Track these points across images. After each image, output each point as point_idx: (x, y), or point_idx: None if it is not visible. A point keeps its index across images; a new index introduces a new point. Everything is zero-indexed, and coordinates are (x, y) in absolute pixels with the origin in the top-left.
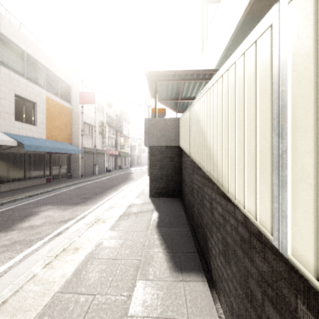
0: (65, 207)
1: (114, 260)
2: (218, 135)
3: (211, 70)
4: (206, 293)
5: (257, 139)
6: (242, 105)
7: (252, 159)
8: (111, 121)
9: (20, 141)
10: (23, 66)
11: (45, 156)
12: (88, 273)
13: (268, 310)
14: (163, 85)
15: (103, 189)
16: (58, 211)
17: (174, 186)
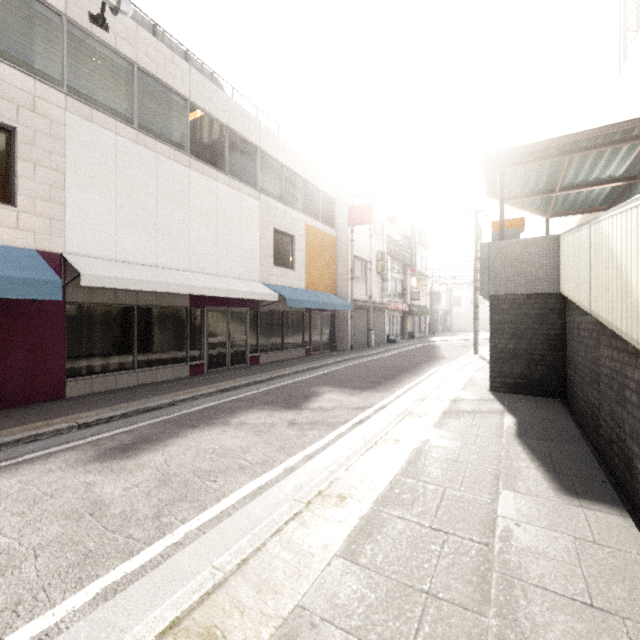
0: (350, 391)
1: (457, 462)
2: None
3: None
4: (629, 529)
5: None
6: None
7: None
8: (396, 248)
9: (281, 294)
10: (281, 185)
11: (304, 315)
12: (426, 467)
13: None
14: (518, 172)
15: (395, 372)
16: (343, 395)
17: (546, 374)
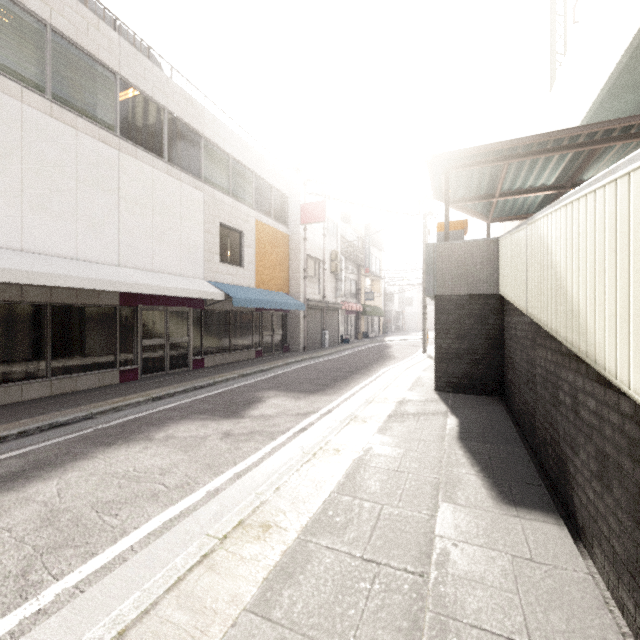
0: (297, 395)
1: (397, 472)
2: (587, 282)
3: (575, 129)
4: (564, 540)
5: None
6: (626, 246)
7: None
8: (350, 249)
9: (227, 293)
10: (228, 178)
11: (254, 315)
12: (364, 481)
13: None
14: (462, 175)
15: (346, 373)
16: (288, 400)
17: (487, 373)
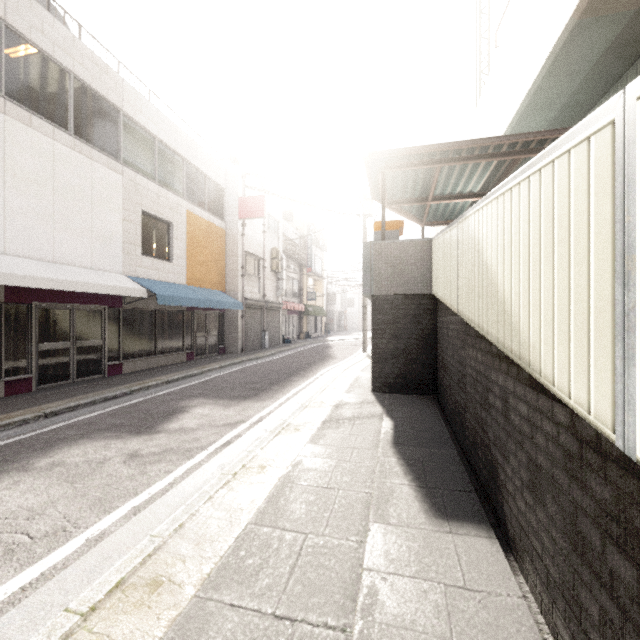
0: (227, 402)
1: (327, 489)
2: (520, 278)
3: (499, 138)
4: (497, 556)
5: (591, 290)
6: (566, 234)
7: (583, 320)
8: (292, 247)
9: (151, 289)
10: (154, 162)
11: (185, 314)
12: (289, 504)
13: (611, 559)
14: (398, 176)
15: (284, 375)
16: (216, 408)
17: (421, 373)
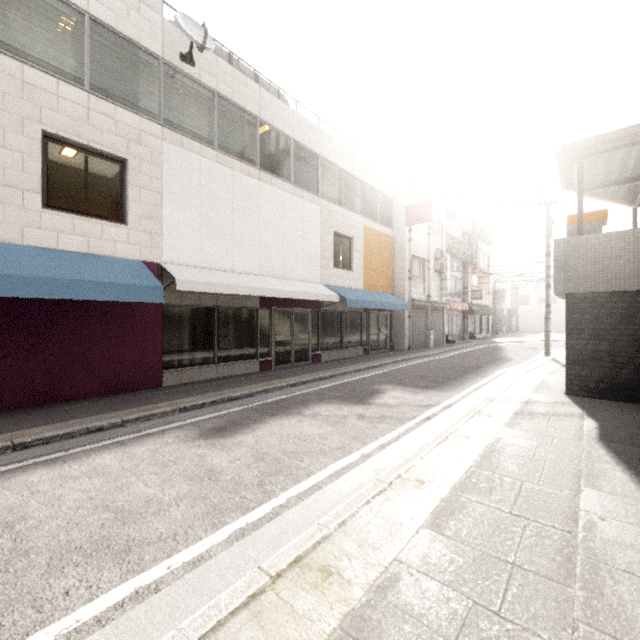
0: (413, 390)
1: (533, 460)
2: None
3: None
4: None
5: None
6: None
7: None
8: (455, 245)
9: (341, 295)
10: (340, 190)
11: (362, 315)
12: (500, 462)
13: None
14: (599, 161)
15: (458, 372)
16: (406, 393)
17: (634, 379)
